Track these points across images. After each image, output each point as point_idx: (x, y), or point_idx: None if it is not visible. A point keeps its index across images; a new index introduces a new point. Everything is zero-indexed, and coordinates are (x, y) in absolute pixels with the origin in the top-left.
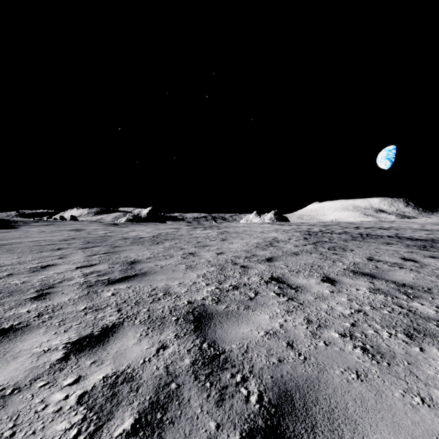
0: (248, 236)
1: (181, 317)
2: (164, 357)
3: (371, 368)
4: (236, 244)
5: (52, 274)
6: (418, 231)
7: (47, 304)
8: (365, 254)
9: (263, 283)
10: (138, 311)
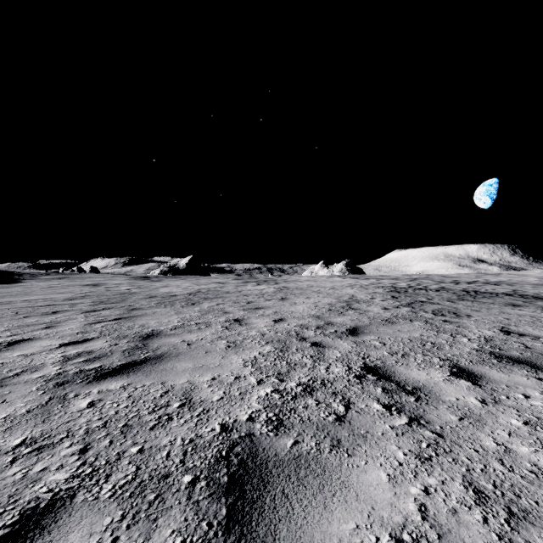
0: (316, 293)
1: (202, 474)
2: None
3: None
4: (301, 306)
5: (14, 358)
6: (540, 287)
7: None
8: (493, 323)
9: (354, 380)
10: (121, 452)
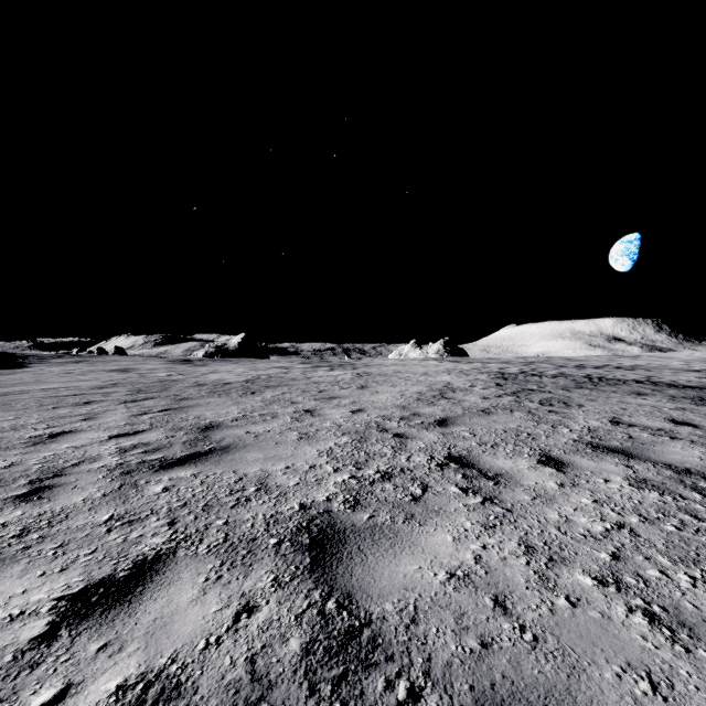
0: (403, 380)
1: (286, 538)
2: (249, 633)
3: (676, 664)
4: (385, 395)
5: (65, 450)
6: (682, 372)
7: (42, 509)
8: (605, 413)
9: (435, 468)
10: (208, 524)
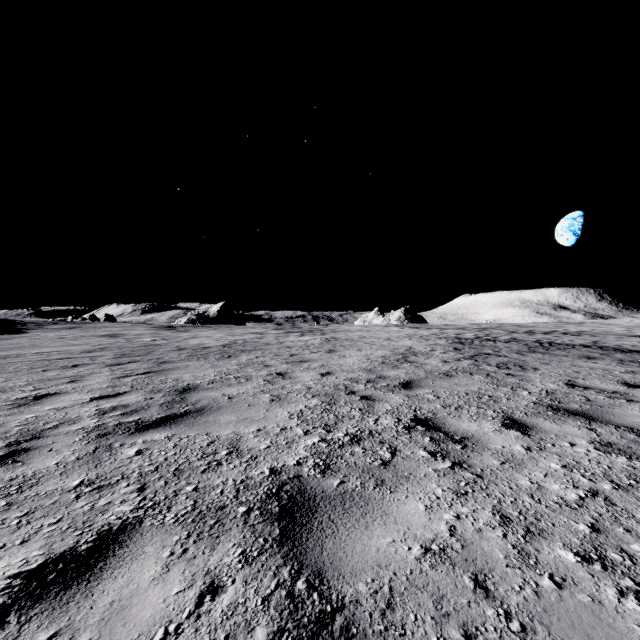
0: (368, 345)
1: (255, 506)
2: (212, 620)
3: None
4: (351, 358)
5: (47, 411)
6: (625, 338)
7: (15, 473)
8: (560, 376)
9: (403, 430)
10: (177, 490)
